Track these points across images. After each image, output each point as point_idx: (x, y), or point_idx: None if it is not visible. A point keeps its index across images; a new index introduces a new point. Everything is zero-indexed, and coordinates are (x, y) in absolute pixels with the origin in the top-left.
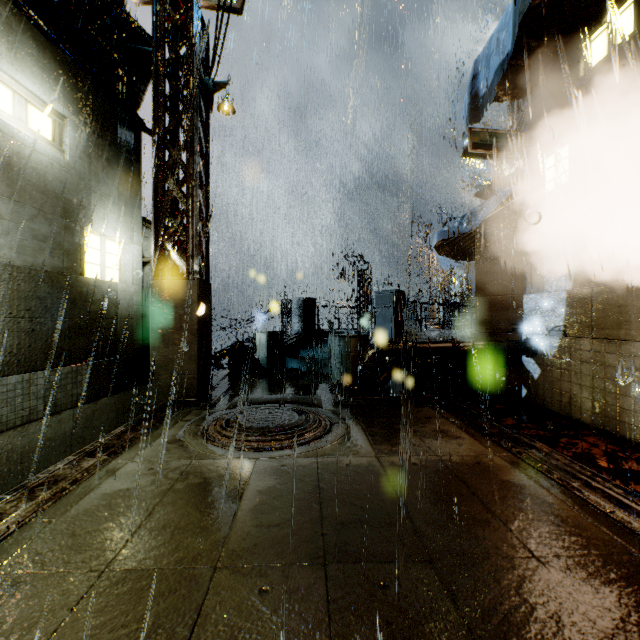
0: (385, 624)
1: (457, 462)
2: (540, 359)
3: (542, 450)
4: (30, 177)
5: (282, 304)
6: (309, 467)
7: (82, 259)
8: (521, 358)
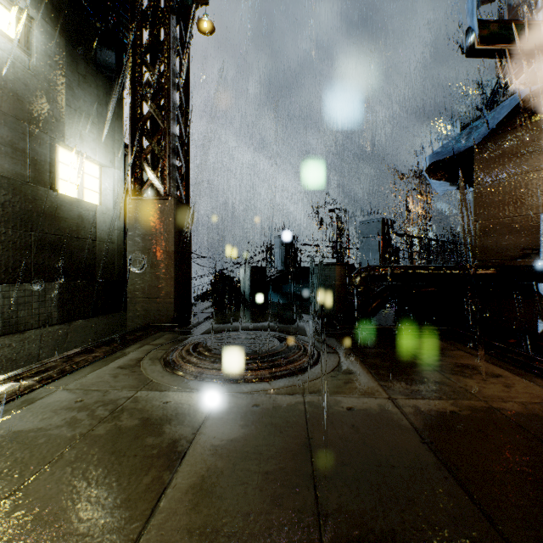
0: None
1: (522, 413)
2: None
3: None
4: None
5: (266, 250)
6: (293, 409)
7: (52, 172)
8: (536, 287)
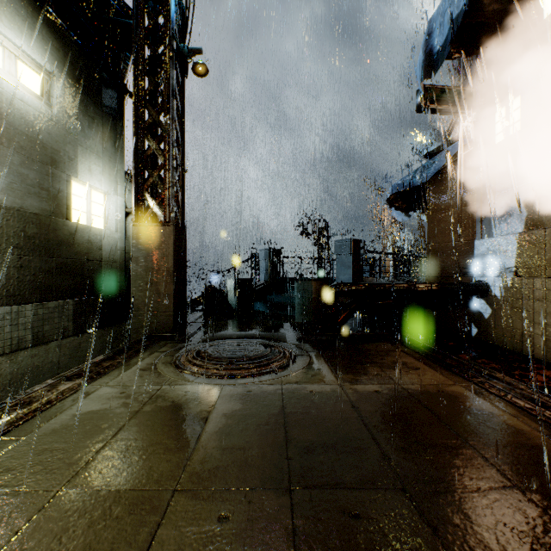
0: None
1: (420, 390)
2: (491, 299)
3: (504, 380)
4: (19, 126)
5: (251, 258)
6: (274, 393)
7: (69, 205)
8: (471, 299)
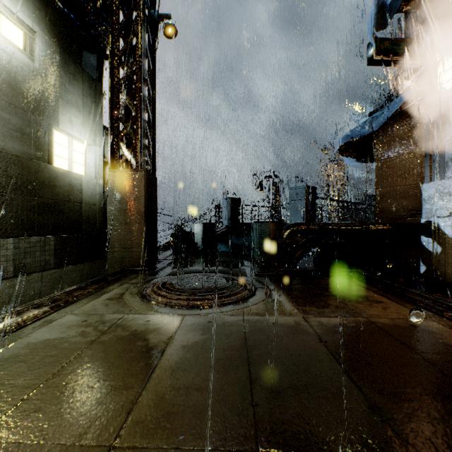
0: None
1: (389, 324)
2: (441, 238)
3: None
4: (0, 74)
5: (215, 208)
6: (235, 324)
7: (50, 151)
8: (420, 239)
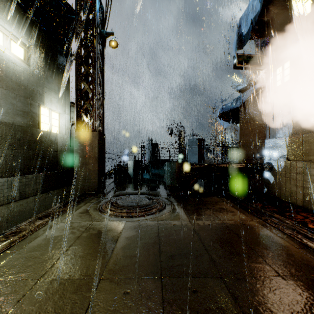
0: (196, 313)
1: (232, 224)
2: (274, 172)
3: (278, 218)
4: (12, 77)
5: (141, 147)
6: (153, 226)
7: (39, 120)
8: (263, 172)
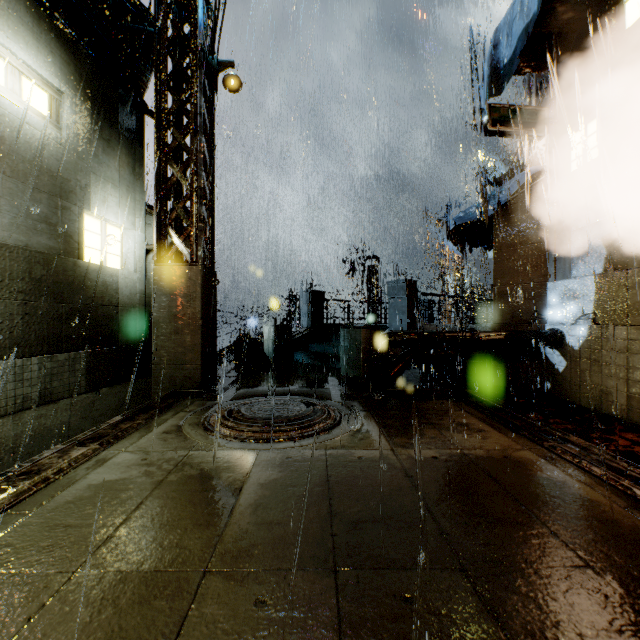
0: None
1: (483, 456)
2: (566, 350)
3: (579, 444)
4: (23, 152)
5: (291, 300)
6: (317, 459)
7: (80, 242)
8: (544, 350)
